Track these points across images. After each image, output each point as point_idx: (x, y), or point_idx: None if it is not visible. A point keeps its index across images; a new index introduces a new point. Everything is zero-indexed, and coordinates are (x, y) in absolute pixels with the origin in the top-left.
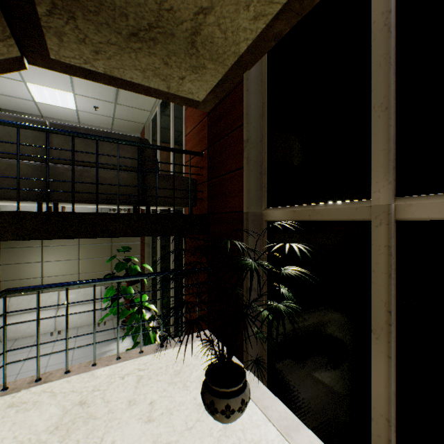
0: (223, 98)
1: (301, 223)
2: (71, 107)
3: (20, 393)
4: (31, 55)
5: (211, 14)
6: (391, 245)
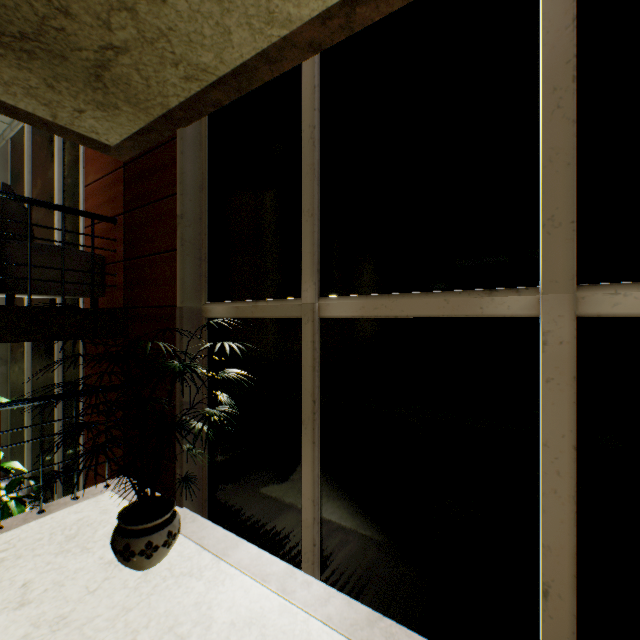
0: (149, 151)
1: (245, 321)
2: None
3: None
4: None
5: (127, 55)
6: (316, 340)
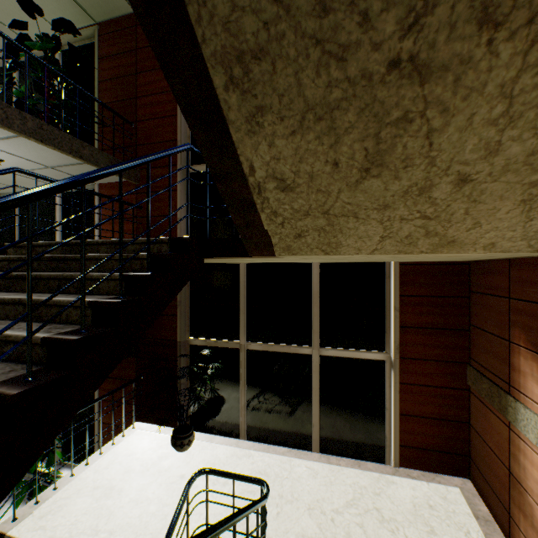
0: None
1: (212, 347)
2: None
3: (35, 512)
4: None
5: None
6: (246, 357)
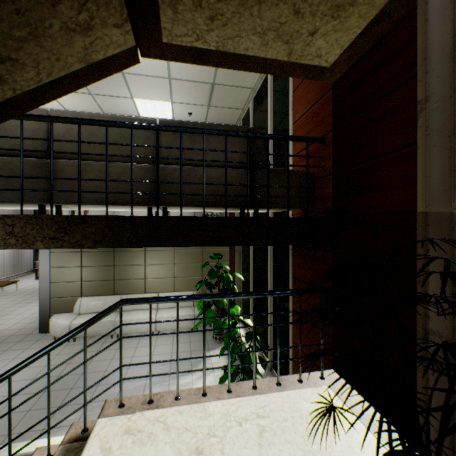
0: (365, 54)
1: None
2: (169, 117)
3: (135, 415)
4: (144, 44)
5: None
6: None
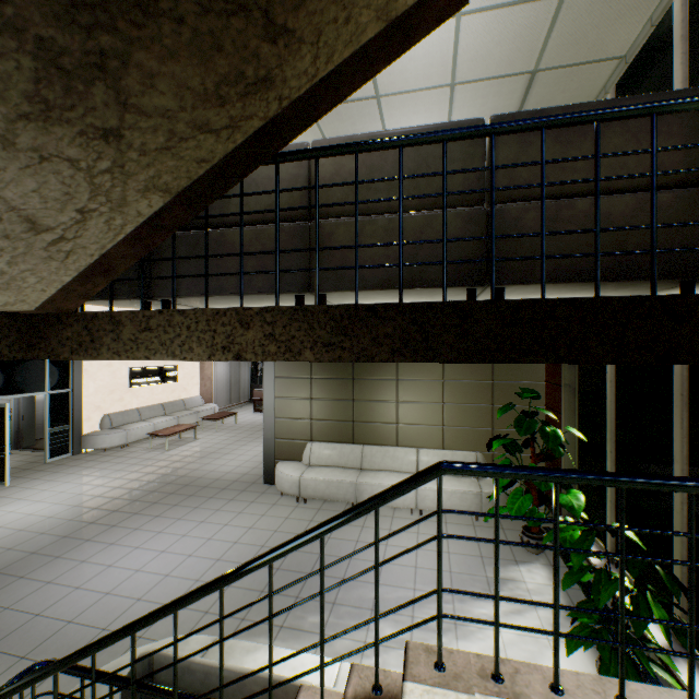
0: None
1: None
2: None
3: None
4: None
5: None
6: None
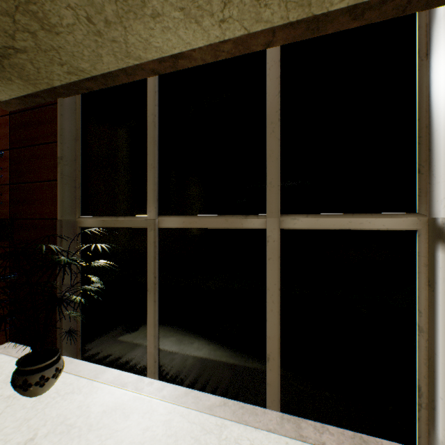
0: (33, 108)
1: (109, 229)
2: None
3: None
4: None
5: (25, 54)
6: (156, 241)
